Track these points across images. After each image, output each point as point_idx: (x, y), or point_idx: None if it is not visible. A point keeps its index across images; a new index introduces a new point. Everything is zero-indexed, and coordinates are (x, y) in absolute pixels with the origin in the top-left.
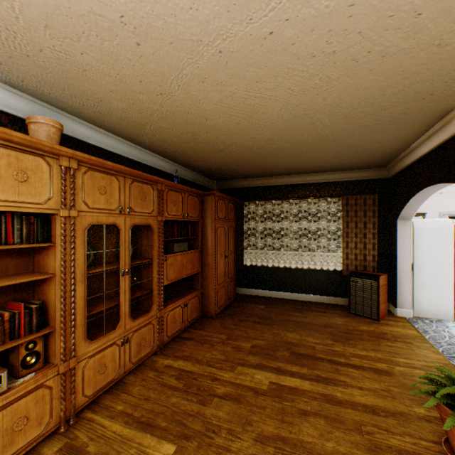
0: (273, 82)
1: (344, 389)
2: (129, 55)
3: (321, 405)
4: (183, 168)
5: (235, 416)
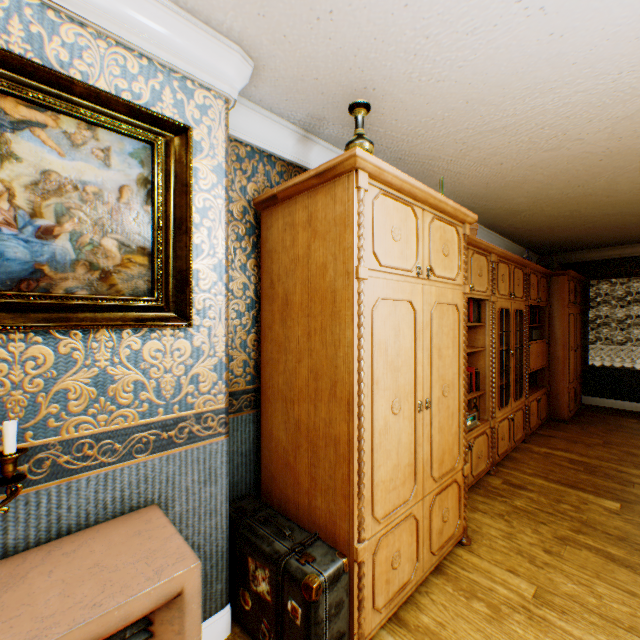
0: None
1: None
2: (580, 168)
3: None
4: (514, 246)
5: None
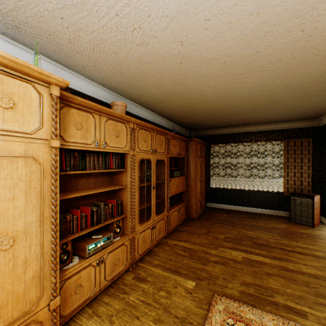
0: (250, 74)
1: (293, 264)
2: (173, 68)
3: (279, 271)
4: (173, 124)
5: (225, 272)
